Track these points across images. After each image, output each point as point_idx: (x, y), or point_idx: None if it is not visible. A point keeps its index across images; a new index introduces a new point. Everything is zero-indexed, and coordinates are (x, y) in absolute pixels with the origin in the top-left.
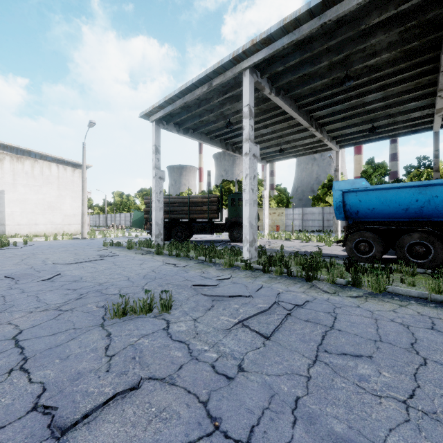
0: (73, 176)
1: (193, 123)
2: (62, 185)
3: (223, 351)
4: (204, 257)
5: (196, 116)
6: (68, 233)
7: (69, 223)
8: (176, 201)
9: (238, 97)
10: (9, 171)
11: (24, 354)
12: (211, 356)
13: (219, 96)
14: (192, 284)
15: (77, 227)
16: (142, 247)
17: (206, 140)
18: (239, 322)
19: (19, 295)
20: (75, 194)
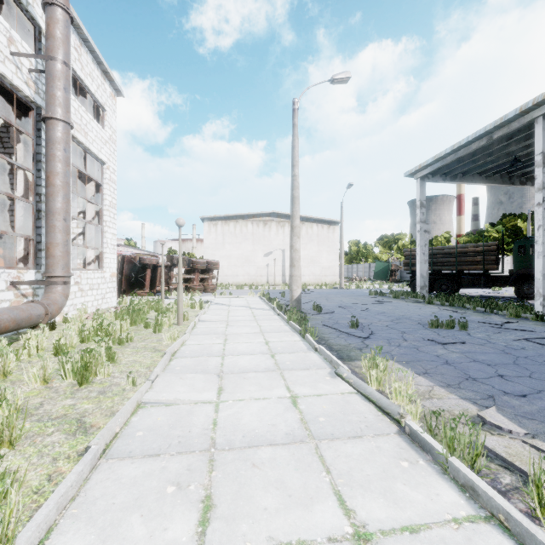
0: (328, 233)
1: (464, 169)
2: (320, 242)
3: (511, 344)
4: (483, 308)
5: (469, 162)
6: (326, 283)
7: (325, 274)
8: (439, 252)
9: (528, 135)
10: (287, 234)
11: (400, 330)
12: (503, 344)
13: (501, 142)
14: (478, 321)
15: (331, 278)
16: (408, 297)
17: (480, 180)
18: (524, 339)
19: (360, 315)
20: (329, 249)
